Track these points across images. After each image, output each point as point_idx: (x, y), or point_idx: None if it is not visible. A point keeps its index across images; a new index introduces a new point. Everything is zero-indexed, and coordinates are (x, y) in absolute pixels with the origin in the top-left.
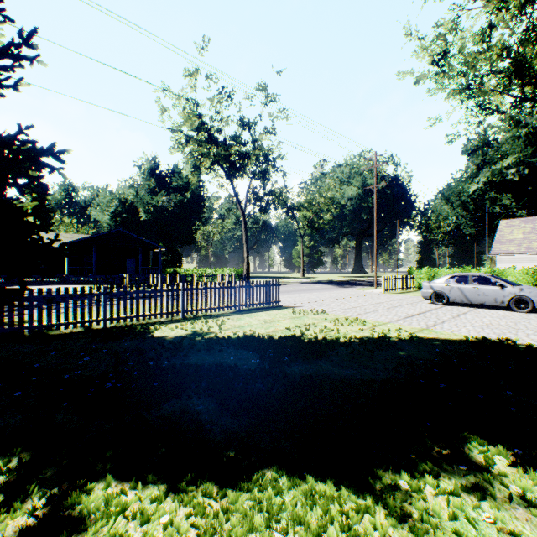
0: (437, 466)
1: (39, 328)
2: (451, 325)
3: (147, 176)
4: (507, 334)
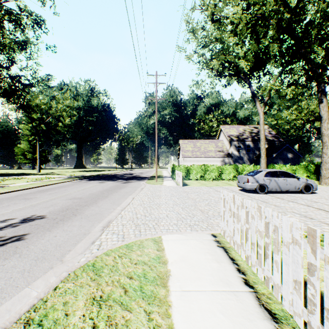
0: None
1: None
2: None
3: None
4: None
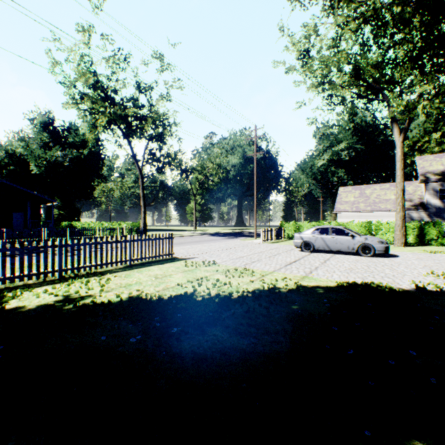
0: None
1: None
2: (324, 272)
3: (39, 130)
4: (368, 277)
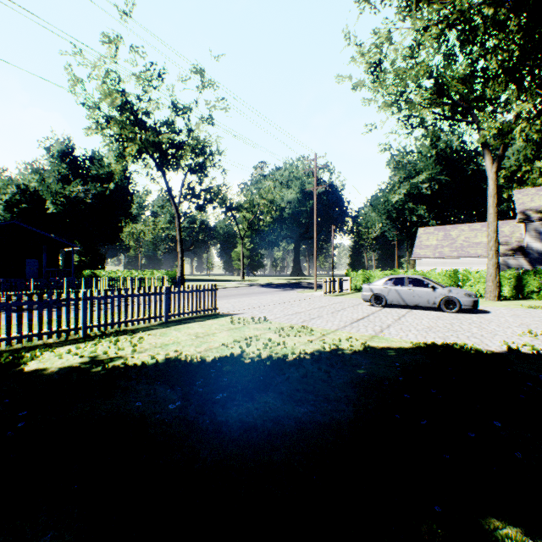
0: None
1: None
2: (398, 330)
3: (57, 160)
4: (450, 337)
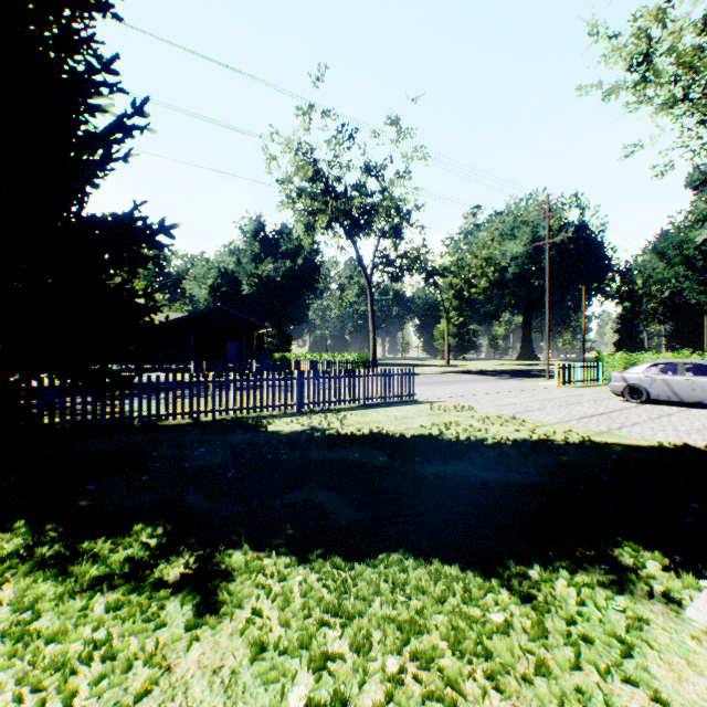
0: (576, 564)
1: (148, 418)
2: (644, 429)
3: (250, 240)
4: None
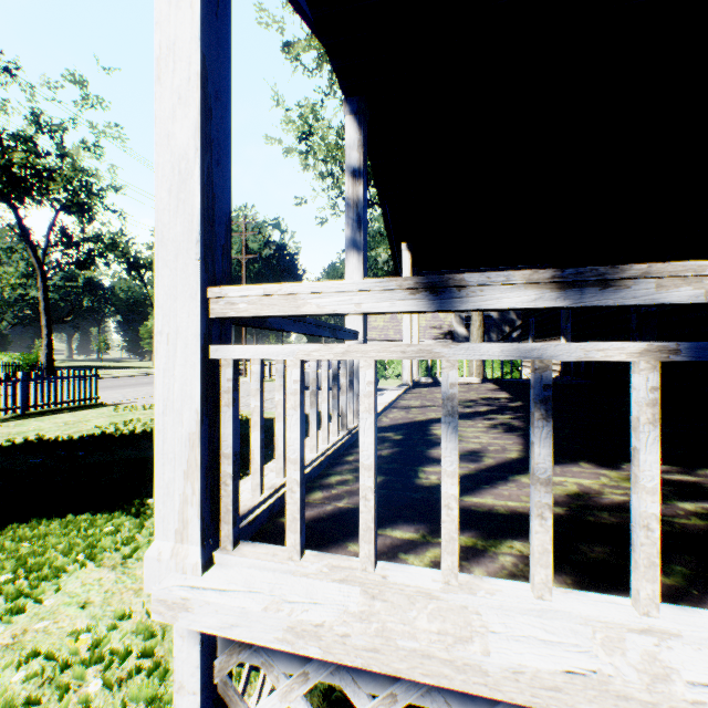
0: None
1: None
2: None
3: None
4: None
